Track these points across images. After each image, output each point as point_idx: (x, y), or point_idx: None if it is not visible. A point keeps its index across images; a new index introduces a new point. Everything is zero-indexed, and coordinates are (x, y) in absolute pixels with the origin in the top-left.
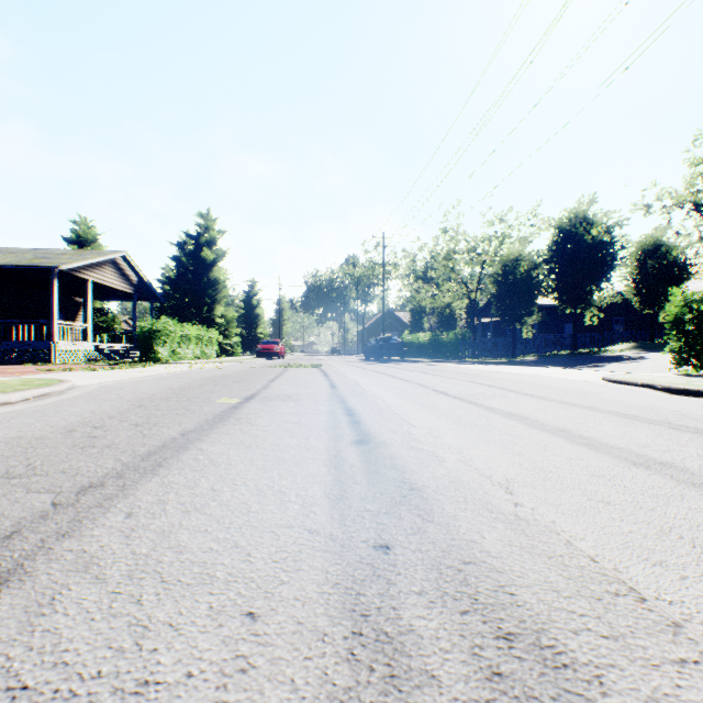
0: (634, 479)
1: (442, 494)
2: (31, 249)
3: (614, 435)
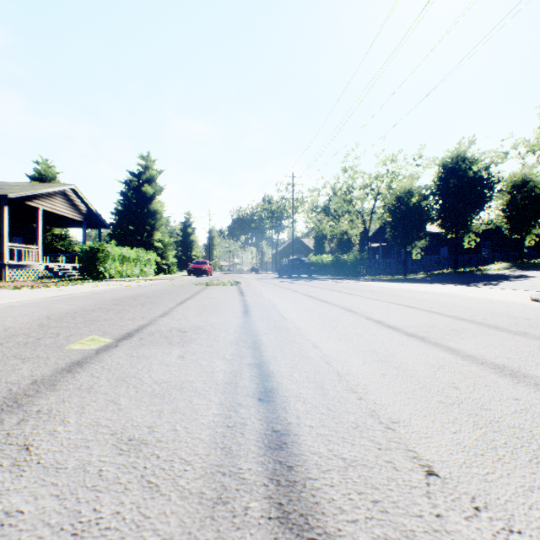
0: None
1: None
2: None
3: None
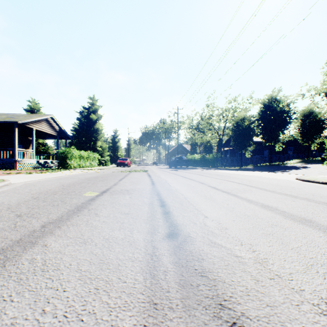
0: None
1: None
2: (6, 114)
3: None
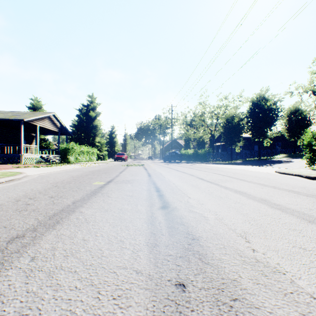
0: (313, 232)
1: (210, 243)
2: (11, 111)
3: (292, 203)
